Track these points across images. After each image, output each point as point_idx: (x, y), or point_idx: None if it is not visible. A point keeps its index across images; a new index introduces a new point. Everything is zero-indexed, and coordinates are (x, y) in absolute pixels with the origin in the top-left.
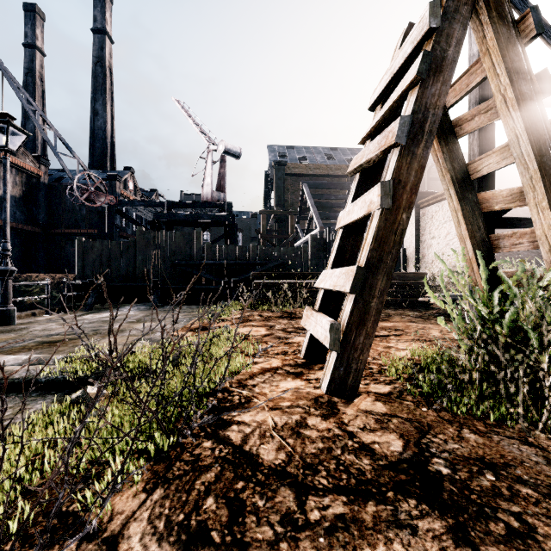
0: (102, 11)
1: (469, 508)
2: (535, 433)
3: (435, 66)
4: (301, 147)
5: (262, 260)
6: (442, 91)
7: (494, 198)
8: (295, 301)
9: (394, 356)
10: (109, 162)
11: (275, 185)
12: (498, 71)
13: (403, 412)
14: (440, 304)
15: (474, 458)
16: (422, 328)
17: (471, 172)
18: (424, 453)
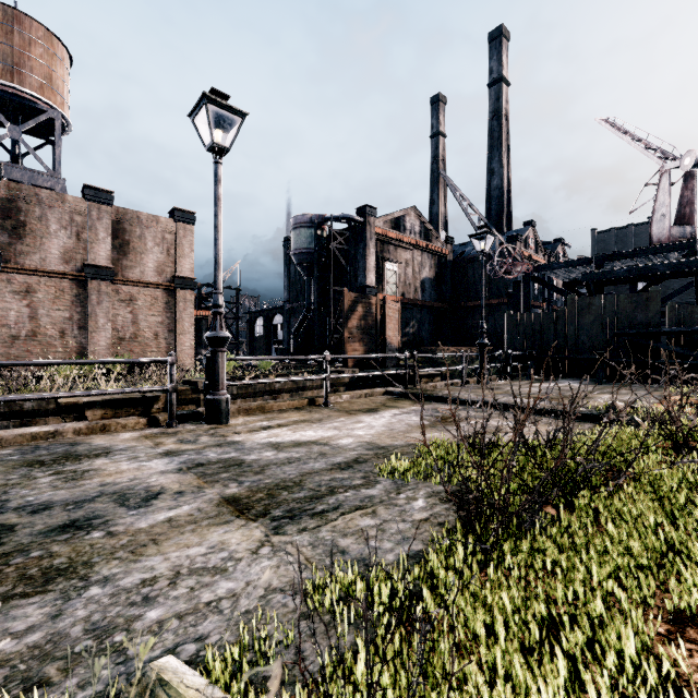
0: (498, 58)
1: None
2: None
3: None
4: None
5: None
6: None
7: None
8: None
9: None
10: (505, 221)
11: None
12: None
13: None
14: None
15: None
16: None
17: None
18: None
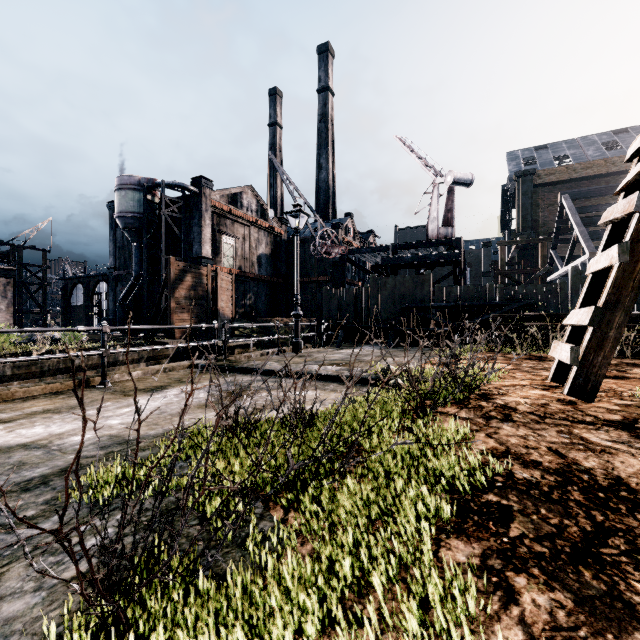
0: (325, 69)
1: None
2: None
3: None
4: (560, 143)
5: (501, 301)
6: None
7: None
8: (546, 346)
9: None
10: (331, 211)
11: (518, 203)
12: None
13: (635, 411)
14: None
15: None
16: None
17: None
18: (636, 422)
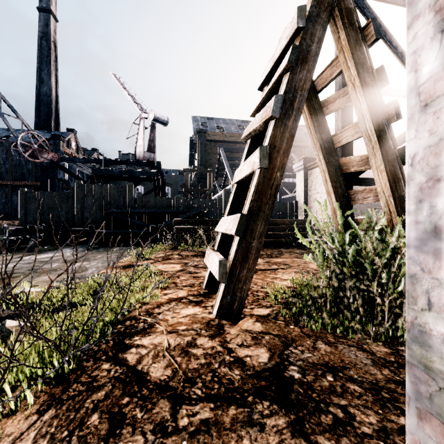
0: None
1: (309, 405)
2: (368, 341)
3: (302, 57)
4: (219, 119)
5: (184, 209)
6: (308, 77)
7: (351, 162)
8: (209, 243)
9: (276, 285)
10: (54, 124)
11: (198, 148)
12: (349, 65)
13: (275, 330)
14: (306, 243)
15: (321, 364)
16: (304, 262)
17: (335, 142)
18: (284, 362)
